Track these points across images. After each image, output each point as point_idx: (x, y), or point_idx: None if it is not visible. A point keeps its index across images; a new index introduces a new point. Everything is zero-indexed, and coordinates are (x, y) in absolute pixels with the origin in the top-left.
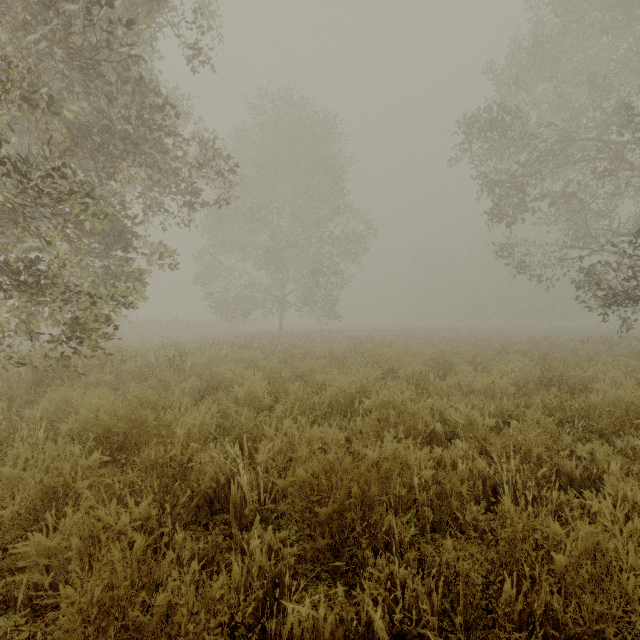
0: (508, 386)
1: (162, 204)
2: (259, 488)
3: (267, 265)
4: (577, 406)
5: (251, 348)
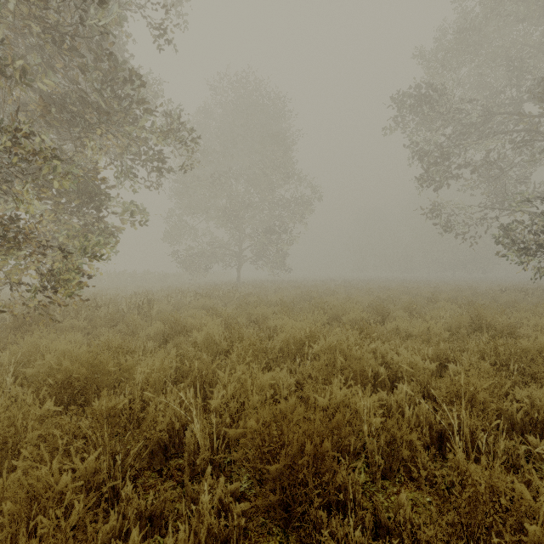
0: (443, 331)
1: (131, 168)
2: (212, 434)
3: (227, 224)
4: (513, 351)
5: (212, 296)
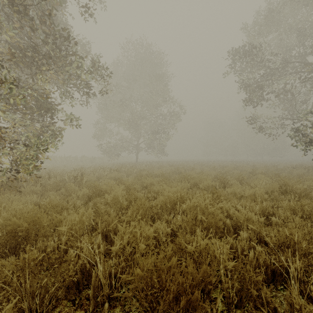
0: (264, 194)
1: (70, 93)
2: (112, 273)
3: (130, 128)
4: None
5: (120, 171)
